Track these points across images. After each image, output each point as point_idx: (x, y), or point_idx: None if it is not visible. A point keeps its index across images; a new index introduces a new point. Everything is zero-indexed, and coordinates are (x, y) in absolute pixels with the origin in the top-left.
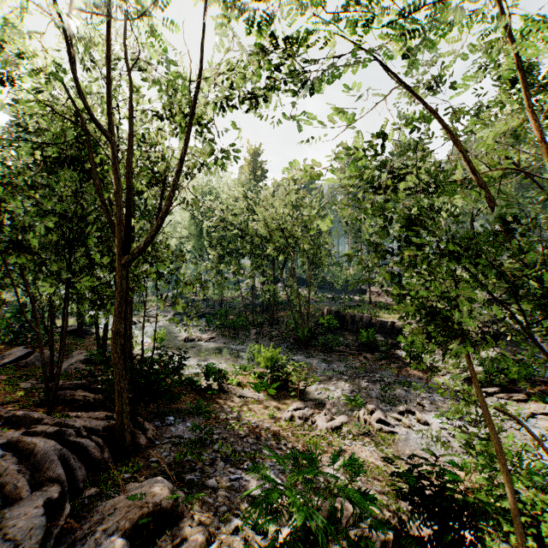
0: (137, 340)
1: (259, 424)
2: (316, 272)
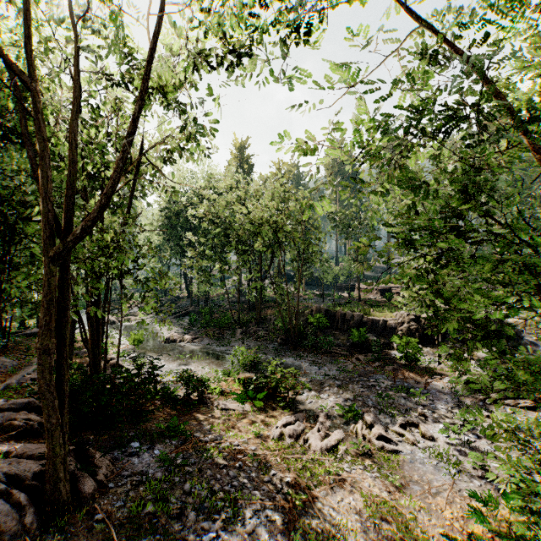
0: (114, 341)
1: (243, 447)
2: (304, 269)
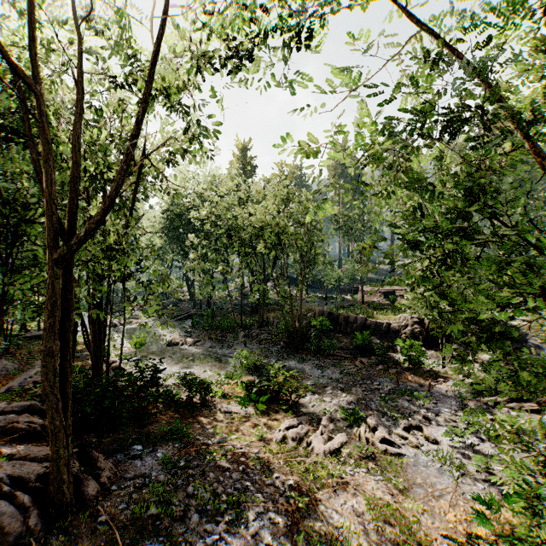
0: (116, 344)
1: (246, 450)
2: (307, 271)
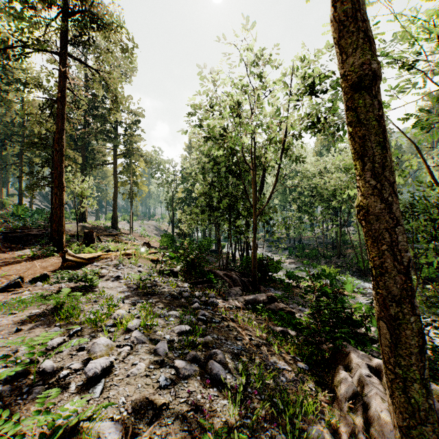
0: None
1: None
2: None
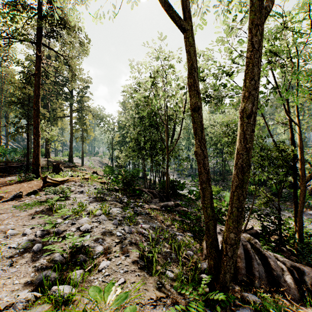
0: None
1: None
2: None
